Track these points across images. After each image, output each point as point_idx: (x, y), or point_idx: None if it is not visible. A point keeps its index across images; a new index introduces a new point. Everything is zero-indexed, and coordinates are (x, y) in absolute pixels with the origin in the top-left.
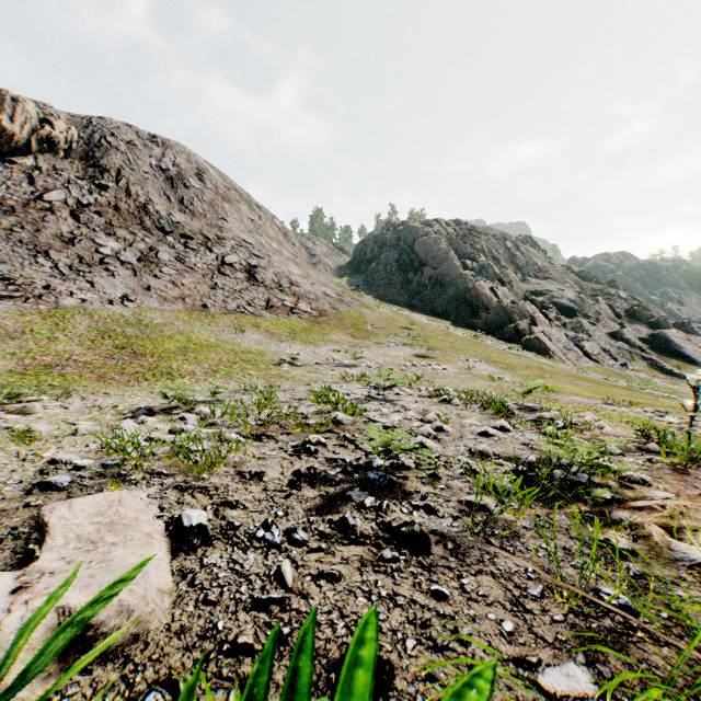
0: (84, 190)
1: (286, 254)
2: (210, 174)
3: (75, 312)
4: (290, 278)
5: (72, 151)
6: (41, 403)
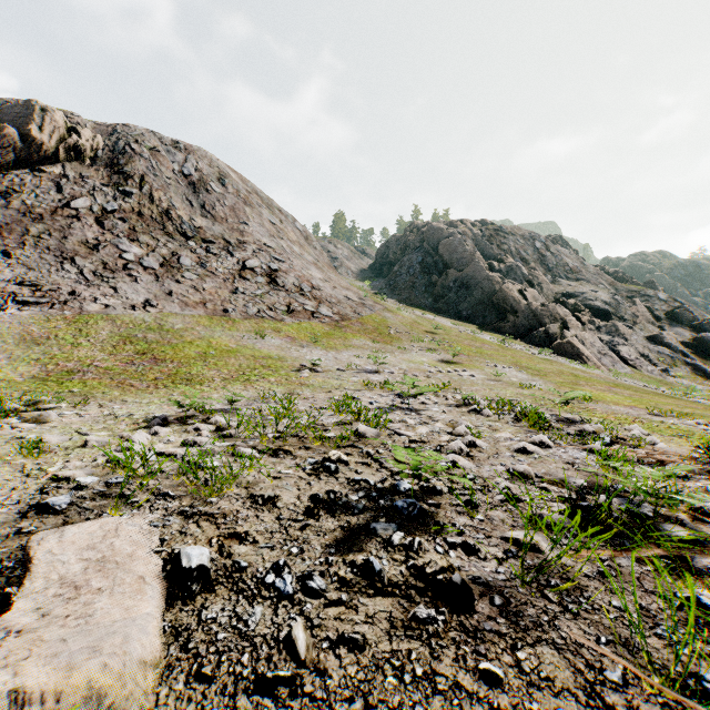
0: (109, 196)
1: (307, 258)
2: (232, 179)
3: (98, 318)
4: (311, 282)
5: (98, 159)
6: (58, 411)
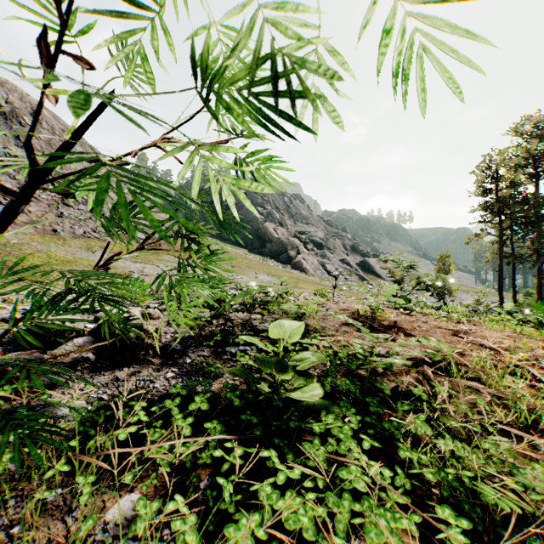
0: None
1: None
2: (45, 115)
3: None
4: None
5: None
6: None
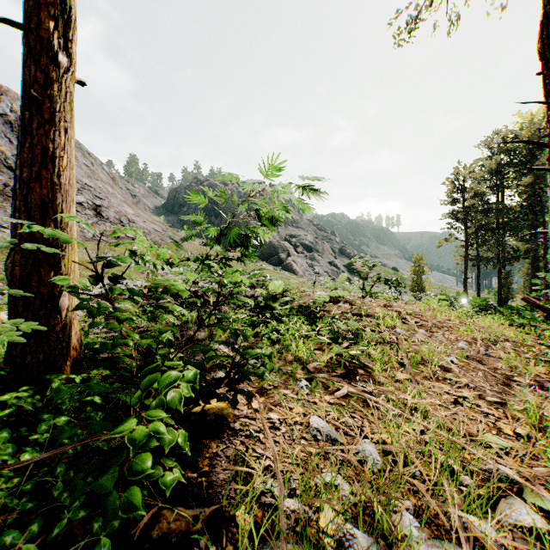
0: None
1: (119, 196)
2: None
3: None
4: (128, 217)
5: None
6: None
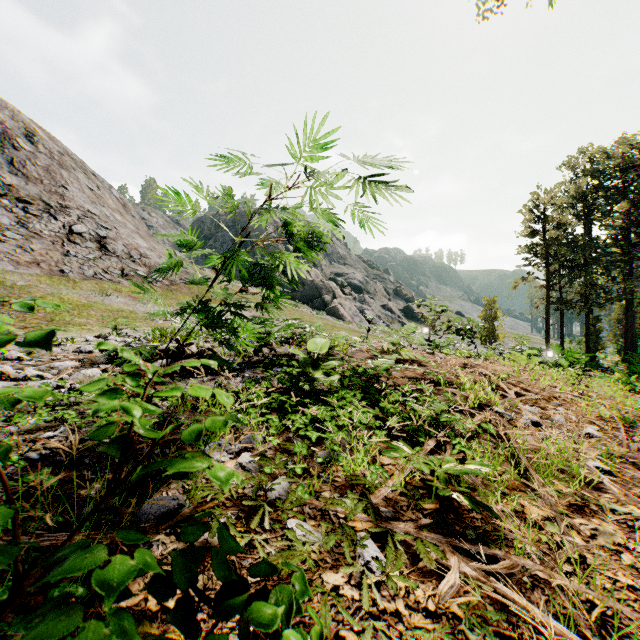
0: None
1: (130, 226)
2: (41, 137)
3: None
4: (139, 250)
5: None
6: None
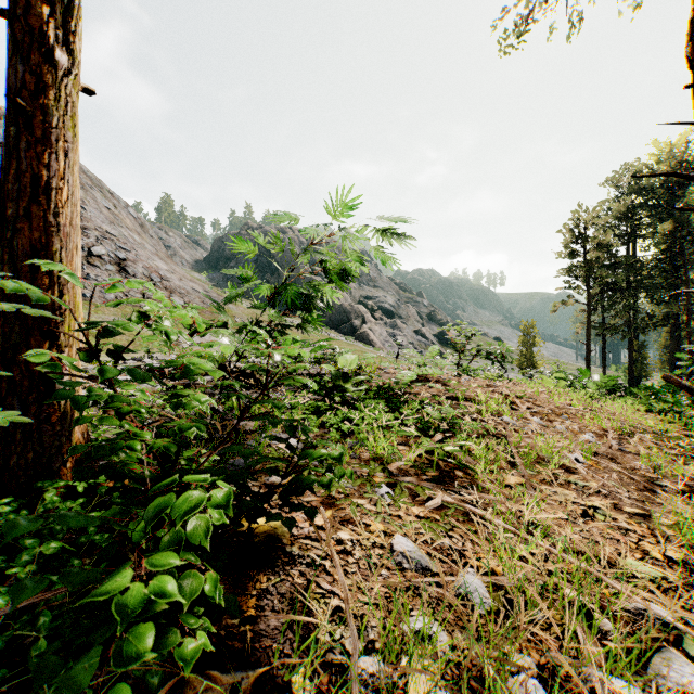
0: None
1: (149, 248)
2: None
3: None
4: (160, 273)
5: None
6: None
